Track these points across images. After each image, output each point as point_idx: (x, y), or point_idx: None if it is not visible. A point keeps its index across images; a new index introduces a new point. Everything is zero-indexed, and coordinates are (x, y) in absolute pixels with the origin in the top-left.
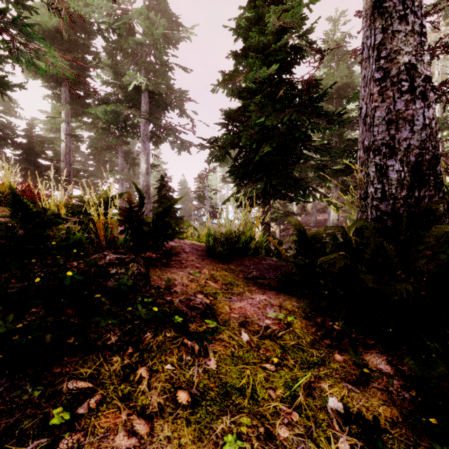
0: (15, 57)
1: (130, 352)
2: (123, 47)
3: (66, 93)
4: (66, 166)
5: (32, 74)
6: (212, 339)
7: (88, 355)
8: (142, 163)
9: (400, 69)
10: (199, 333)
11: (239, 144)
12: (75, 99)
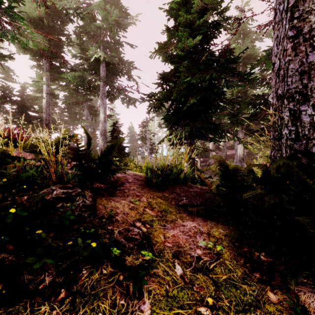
0: (2, 34)
1: (62, 297)
2: (87, 30)
3: (46, 64)
4: (46, 116)
5: (22, 50)
6: (148, 274)
7: (14, 305)
8: (101, 113)
9: (311, 26)
10: (135, 267)
11: (171, 98)
12: (53, 68)
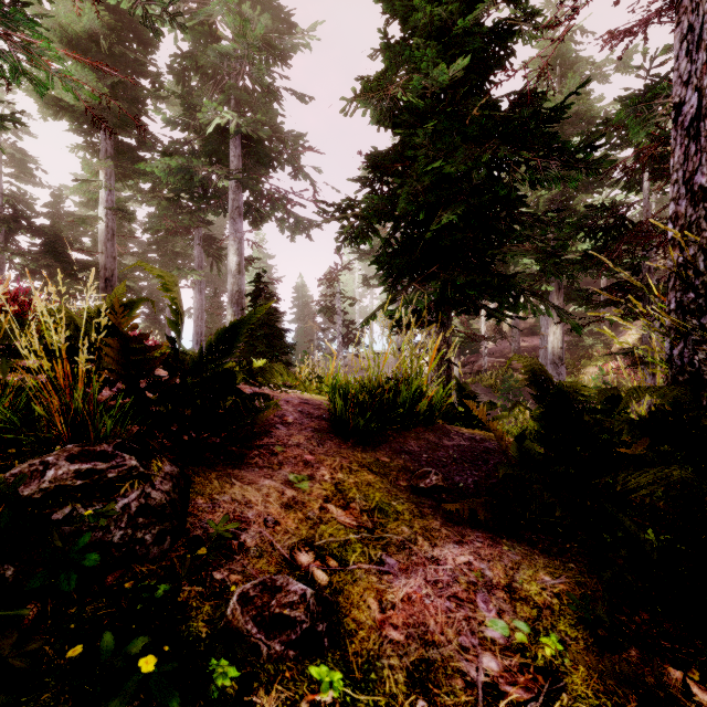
0: None
1: None
2: (200, 63)
3: (107, 141)
4: (107, 261)
5: (52, 111)
6: None
7: None
8: (231, 254)
9: None
10: None
11: (394, 214)
12: (122, 152)
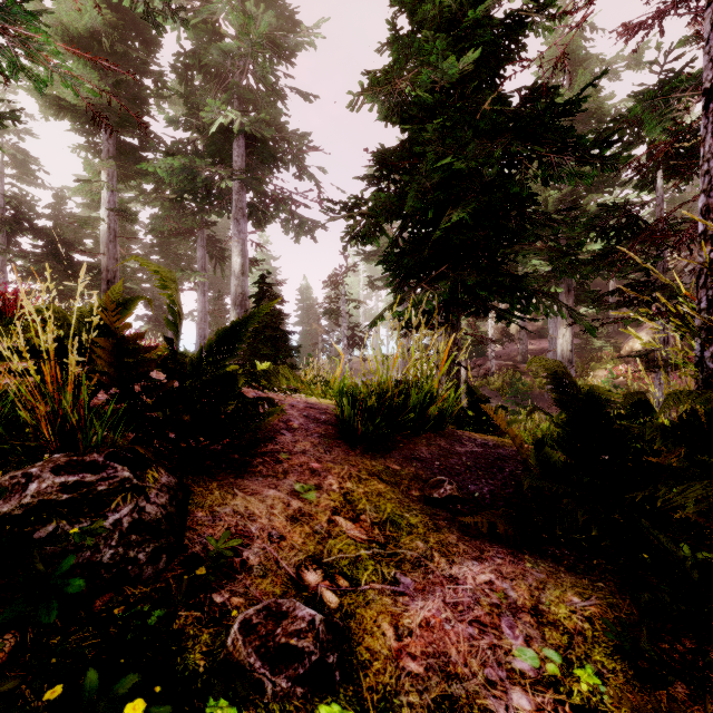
0: None
1: None
2: (203, 62)
3: (109, 141)
4: (109, 262)
5: (54, 111)
6: None
7: None
8: (235, 256)
9: None
10: None
11: (401, 212)
12: (124, 152)
